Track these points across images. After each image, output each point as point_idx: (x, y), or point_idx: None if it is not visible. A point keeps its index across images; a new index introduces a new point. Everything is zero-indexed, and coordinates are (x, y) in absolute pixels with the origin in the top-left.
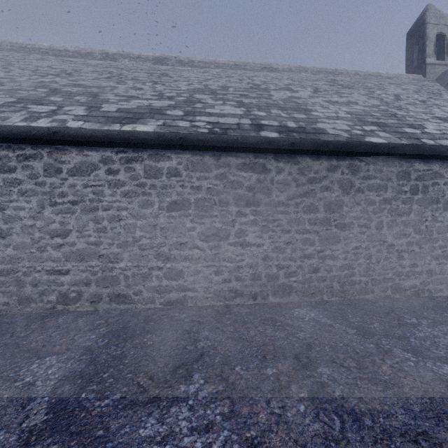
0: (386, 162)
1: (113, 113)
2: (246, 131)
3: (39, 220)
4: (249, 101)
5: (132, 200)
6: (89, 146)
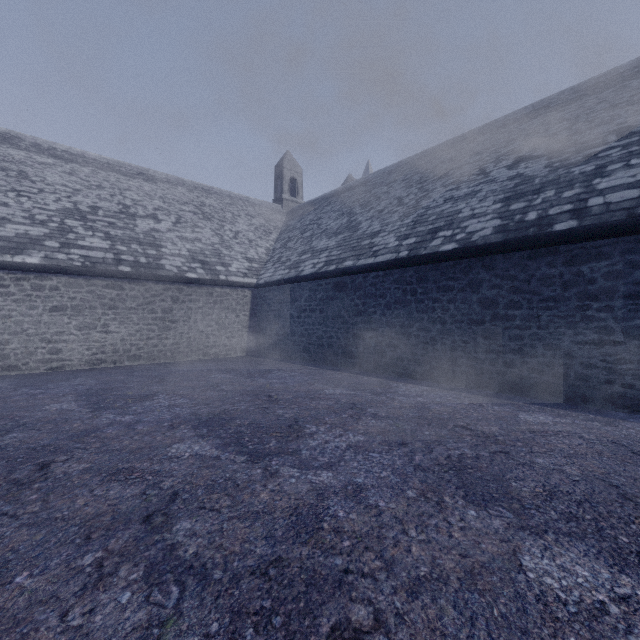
0: (200, 287)
1: None
2: (109, 265)
3: None
4: (116, 234)
5: (21, 305)
6: None
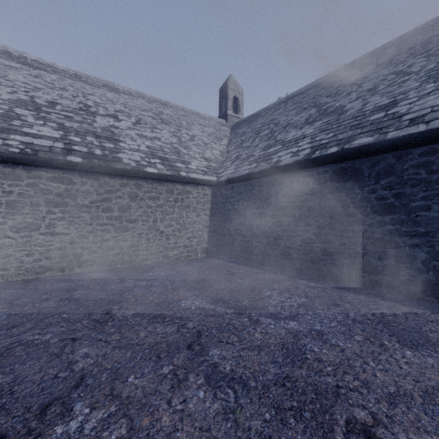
0: (160, 183)
1: None
2: (56, 154)
3: None
4: (70, 125)
5: None
6: None
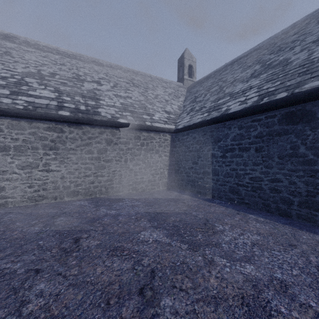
0: (129, 131)
1: None
2: (50, 110)
3: None
4: (64, 89)
5: None
6: None
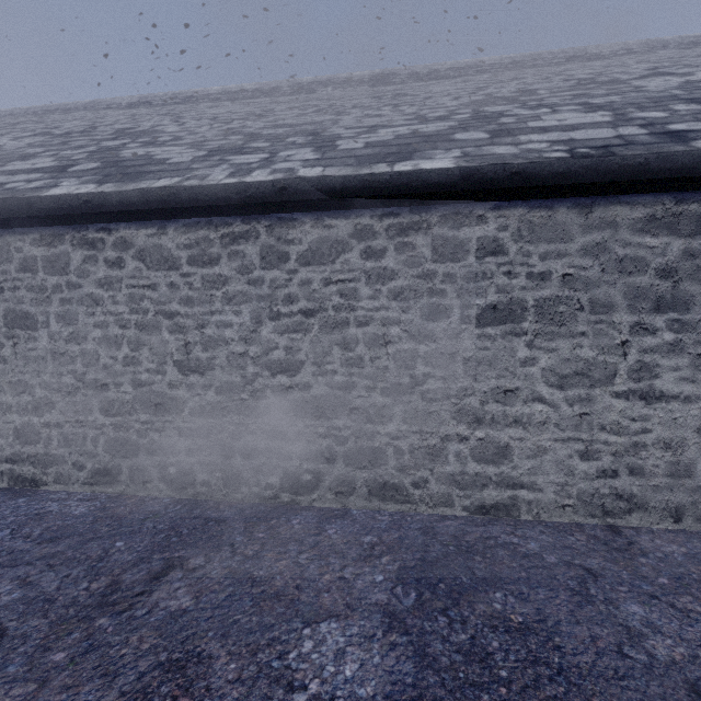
0: None
1: (361, 149)
2: (655, 145)
3: (253, 345)
4: (605, 100)
5: (409, 305)
6: (332, 210)
